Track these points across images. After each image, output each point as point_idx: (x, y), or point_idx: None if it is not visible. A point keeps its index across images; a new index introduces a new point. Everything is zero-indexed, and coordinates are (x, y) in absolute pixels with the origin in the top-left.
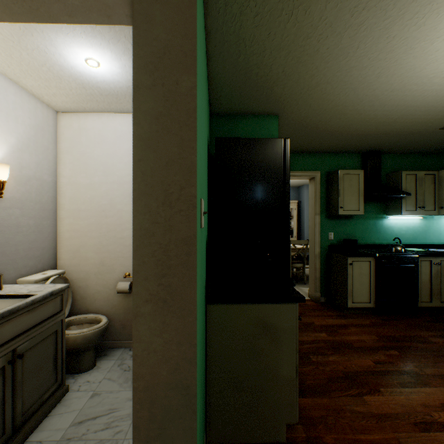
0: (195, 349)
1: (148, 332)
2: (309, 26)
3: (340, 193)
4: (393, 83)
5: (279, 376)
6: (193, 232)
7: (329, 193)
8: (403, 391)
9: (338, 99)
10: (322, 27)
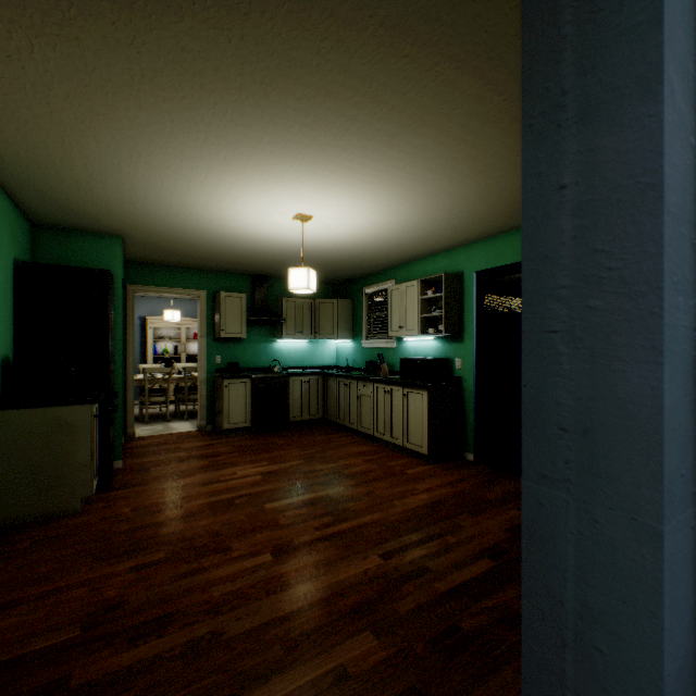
0: None
1: None
2: (102, 197)
3: (223, 316)
4: (212, 235)
5: (76, 462)
6: None
7: (216, 314)
8: (214, 472)
9: (175, 236)
10: (114, 199)
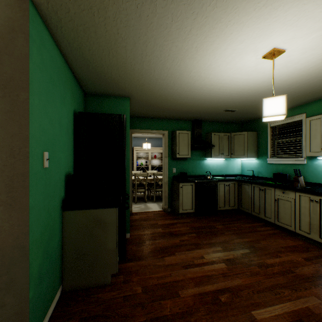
0: (28, 227)
1: (1, 221)
2: (122, 58)
3: (178, 145)
4: (184, 88)
5: (107, 248)
6: (28, 170)
7: (173, 144)
8: (186, 252)
9: (160, 92)
10: (129, 60)
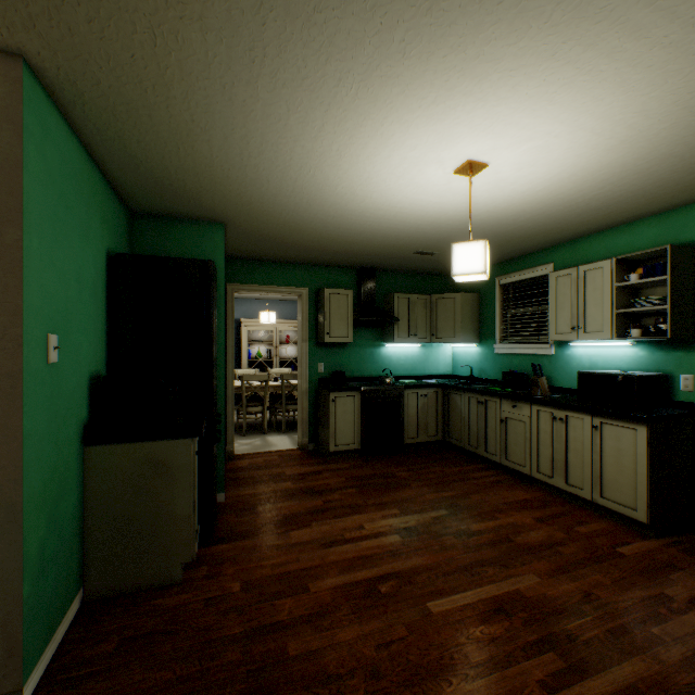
0: (22, 470)
1: None
2: (205, 158)
3: (327, 317)
4: (330, 212)
5: (174, 515)
6: (20, 368)
7: (319, 315)
8: (333, 521)
9: (285, 217)
10: (219, 161)
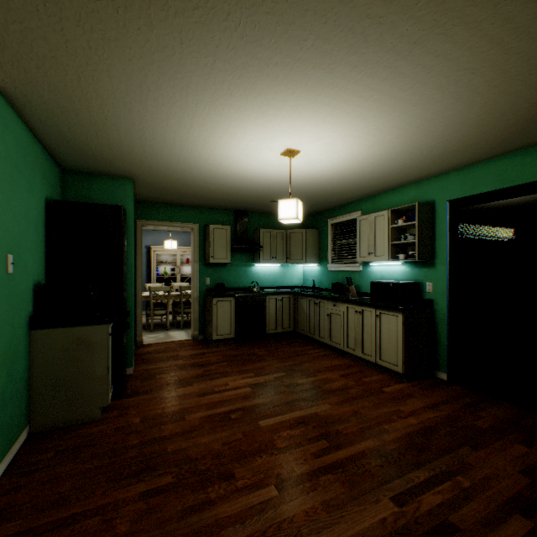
0: None
1: None
2: (116, 140)
3: (212, 245)
4: (207, 174)
5: (94, 375)
6: None
7: (206, 243)
8: (208, 382)
9: (176, 176)
10: (126, 142)
